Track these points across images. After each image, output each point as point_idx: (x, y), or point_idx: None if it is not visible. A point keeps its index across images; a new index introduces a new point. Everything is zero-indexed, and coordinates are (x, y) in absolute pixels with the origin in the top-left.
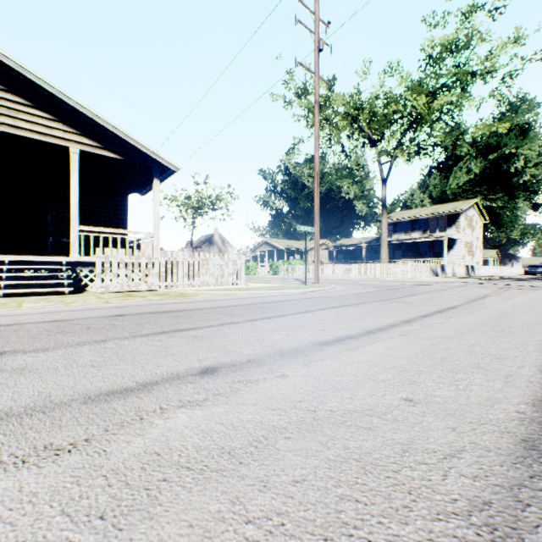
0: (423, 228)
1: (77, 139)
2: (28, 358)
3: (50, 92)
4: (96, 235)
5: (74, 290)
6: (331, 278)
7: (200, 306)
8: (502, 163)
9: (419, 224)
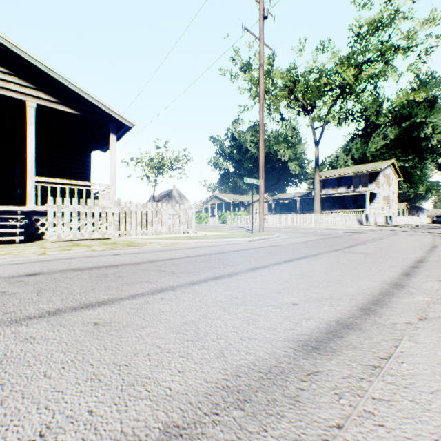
0: (347, 184)
1: (33, 93)
2: None
3: (3, 45)
4: (61, 188)
5: (30, 239)
6: (272, 226)
7: (140, 259)
8: (413, 130)
9: (344, 181)
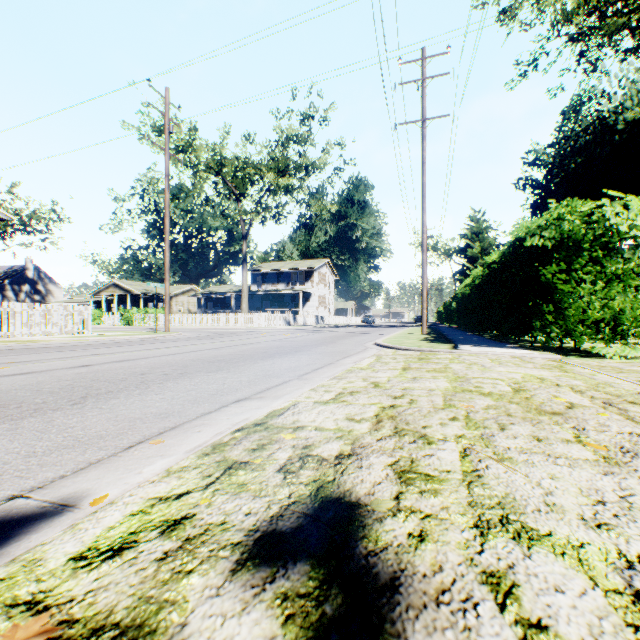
0: (287, 280)
1: None
2: (4, 357)
3: None
4: None
5: None
6: (192, 327)
7: (65, 345)
8: (349, 231)
9: (284, 277)
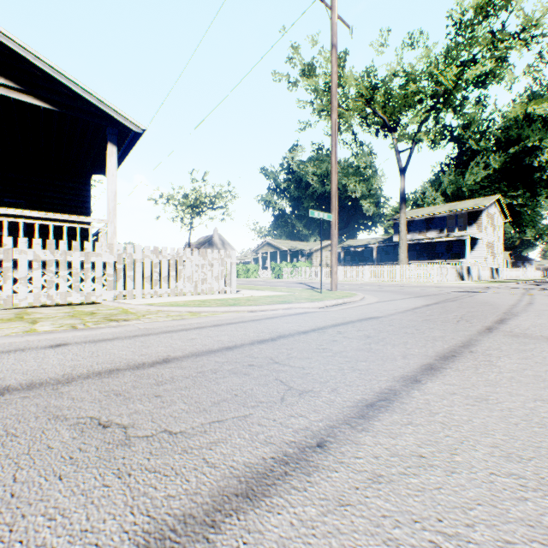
0: (439, 227)
1: None
2: None
3: None
4: (46, 228)
5: None
6: (343, 282)
7: (90, 364)
8: (524, 157)
9: (435, 223)
